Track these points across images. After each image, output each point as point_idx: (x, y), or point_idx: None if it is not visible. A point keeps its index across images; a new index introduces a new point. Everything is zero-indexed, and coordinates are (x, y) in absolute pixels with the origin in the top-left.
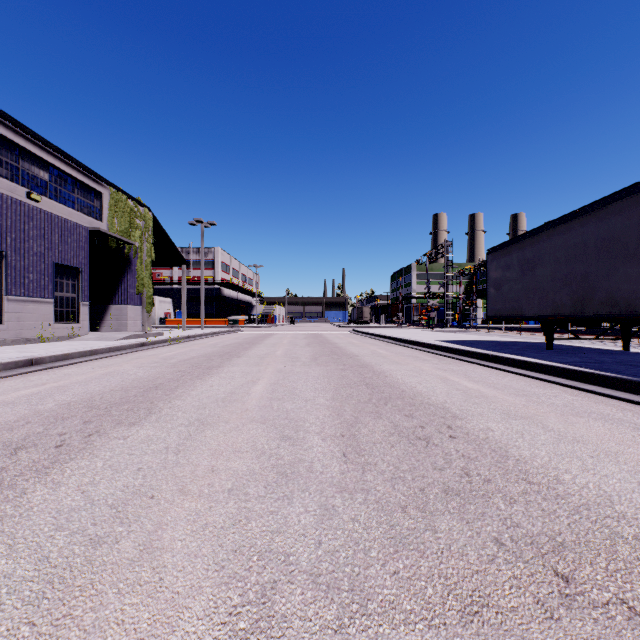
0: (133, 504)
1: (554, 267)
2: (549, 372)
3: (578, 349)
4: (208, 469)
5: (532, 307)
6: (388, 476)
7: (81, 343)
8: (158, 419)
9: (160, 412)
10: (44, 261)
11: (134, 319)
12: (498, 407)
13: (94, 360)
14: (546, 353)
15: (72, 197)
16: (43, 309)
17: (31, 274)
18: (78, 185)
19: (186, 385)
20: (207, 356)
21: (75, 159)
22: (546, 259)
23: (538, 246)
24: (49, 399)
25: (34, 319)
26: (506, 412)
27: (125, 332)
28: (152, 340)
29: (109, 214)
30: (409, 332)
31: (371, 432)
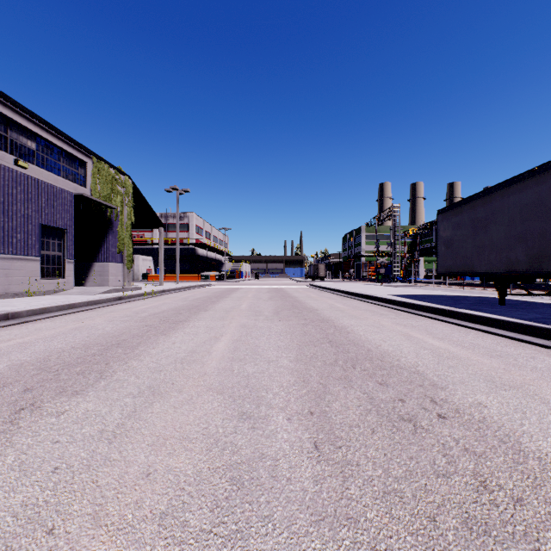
0: (17, 547)
1: (508, 225)
2: (513, 329)
3: (529, 304)
4: (142, 471)
5: (484, 264)
6: (378, 489)
7: (64, 297)
8: (106, 386)
9: (111, 376)
10: (31, 222)
11: (115, 275)
12: (477, 372)
13: (71, 313)
14: (501, 308)
15: (58, 165)
16: (30, 266)
17: (19, 234)
18: (63, 154)
19: (148, 342)
20: (176, 310)
21: (60, 131)
22: (499, 217)
23: (491, 205)
24: (4, 358)
25: (22, 275)
26: (489, 379)
27: (107, 287)
28: (129, 294)
29: (92, 181)
30: (361, 286)
31: (344, 408)
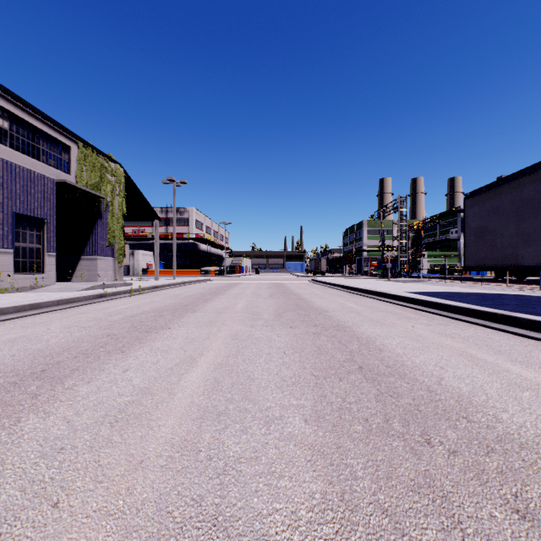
0: None
1: None
2: None
3: None
4: None
5: (534, 255)
6: None
7: (37, 294)
8: None
9: None
10: (2, 210)
11: (105, 270)
12: None
13: (30, 316)
14: None
15: (36, 148)
16: (1, 259)
17: None
18: (43, 137)
19: (90, 367)
20: (159, 310)
21: (39, 110)
22: None
23: None
24: None
25: None
26: None
27: (94, 282)
28: (113, 291)
29: (78, 167)
30: (368, 282)
31: None
